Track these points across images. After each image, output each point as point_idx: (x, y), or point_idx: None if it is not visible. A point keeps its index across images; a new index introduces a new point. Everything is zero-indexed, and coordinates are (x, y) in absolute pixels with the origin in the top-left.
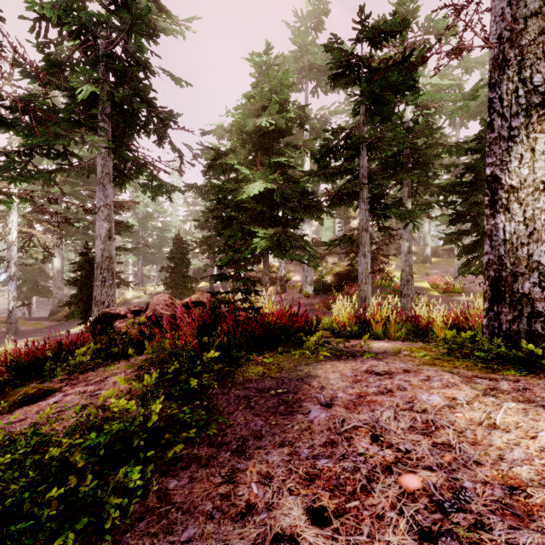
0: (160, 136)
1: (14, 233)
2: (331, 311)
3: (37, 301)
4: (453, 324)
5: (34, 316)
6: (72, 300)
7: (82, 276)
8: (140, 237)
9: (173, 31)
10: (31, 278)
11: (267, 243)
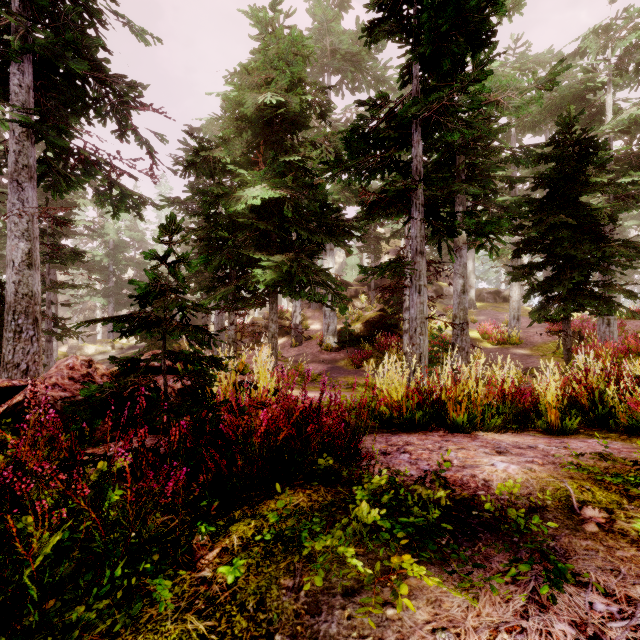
0: (122, 124)
1: None
2: (361, 369)
3: None
4: (566, 400)
5: None
6: None
7: None
8: (110, 272)
9: None
10: None
11: (274, 275)
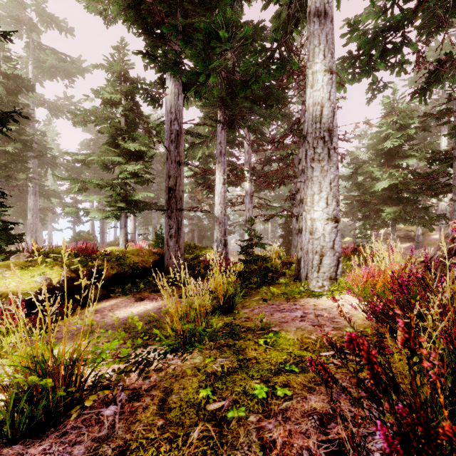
0: None
1: None
2: None
3: None
4: None
5: None
6: (282, 244)
7: (285, 233)
8: None
9: None
10: None
11: (392, 215)
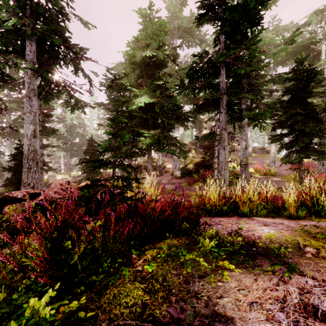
0: (76, 67)
1: None
2: (193, 187)
3: None
4: (299, 202)
5: None
6: (6, 182)
7: (15, 164)
8: (68, 139)
9: None
10: None
11: (150, 141)
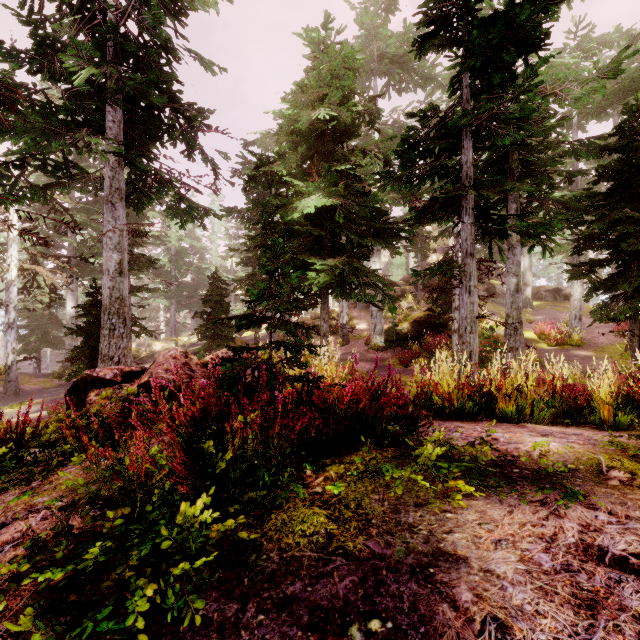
0: (189, 145)
1: (14, 271)
2: (409, 368)
3: (54, 354)
4: (622, 398)
5: (48, 371)
6: (74, 353)
7: (88, 323)
8: (172, 277)
9: (203, 2)
10: (39, 326)
11: (327, 278)
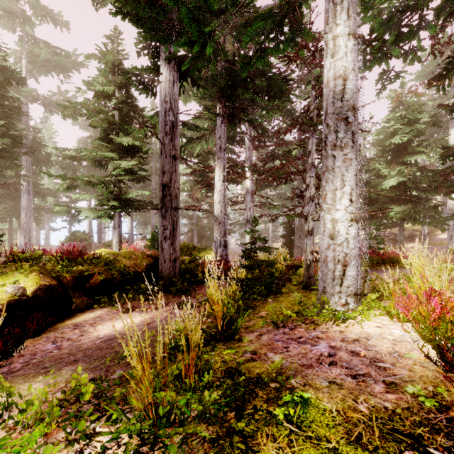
0: None
1: None
2: None
3: None
4: None
5: None
6: (284, 245)
7: (287, 233)
8: None
9: None
10: None
11: (400, 215)
